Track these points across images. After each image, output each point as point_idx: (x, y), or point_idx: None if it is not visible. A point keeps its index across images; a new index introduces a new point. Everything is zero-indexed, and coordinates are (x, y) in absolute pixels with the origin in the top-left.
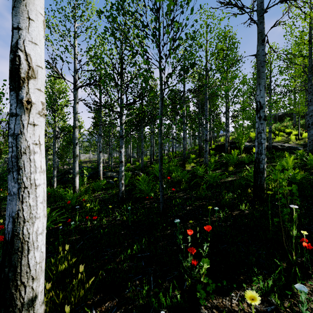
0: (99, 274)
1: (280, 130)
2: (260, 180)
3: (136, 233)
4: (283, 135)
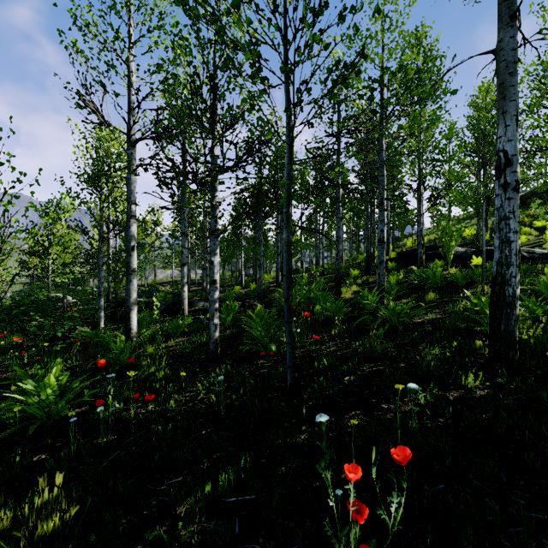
0: None
1: (523, 224)
2: (507, 322)
3: (233, 435)
4: (530, 232)
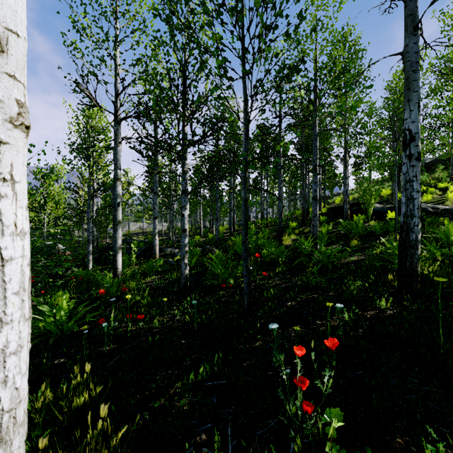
0: (136, 420)
1: (430, 185)
2: (411, 260)
3: (205, 343)
4: (435, 192)
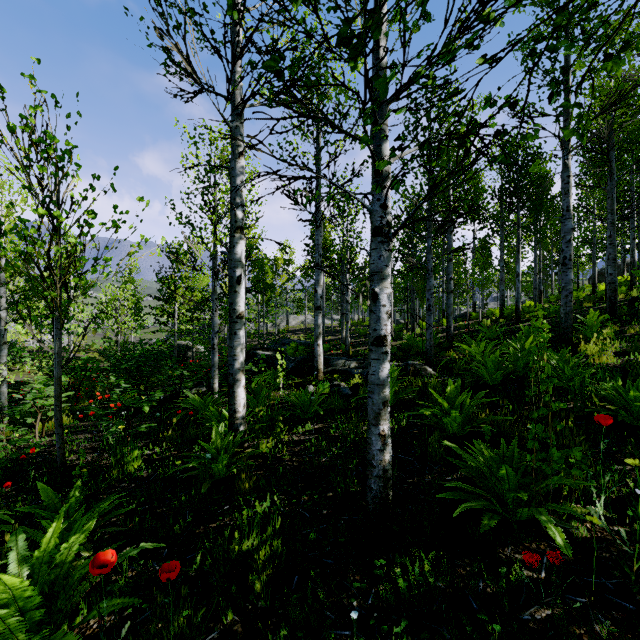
0: None
1: None
2: None
3: None
4: None
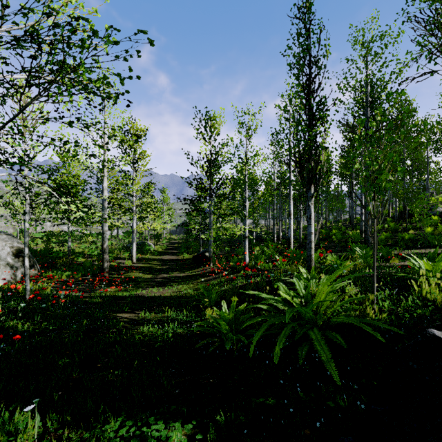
0: None
1: None
2: None
3: None
4: None
